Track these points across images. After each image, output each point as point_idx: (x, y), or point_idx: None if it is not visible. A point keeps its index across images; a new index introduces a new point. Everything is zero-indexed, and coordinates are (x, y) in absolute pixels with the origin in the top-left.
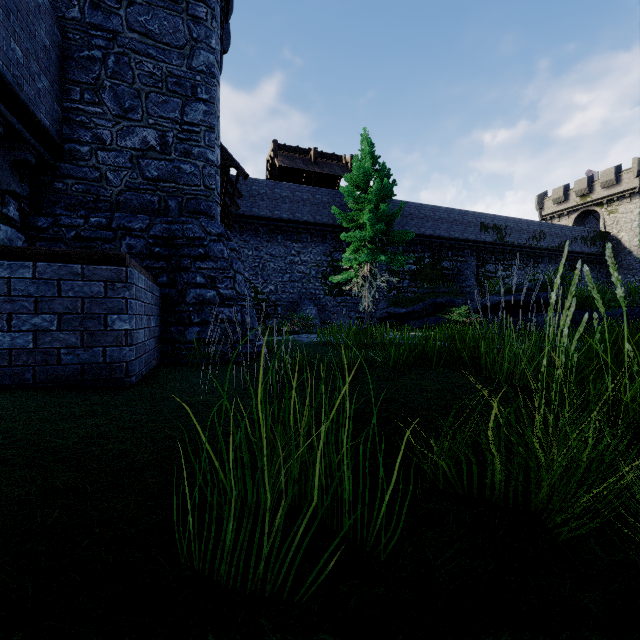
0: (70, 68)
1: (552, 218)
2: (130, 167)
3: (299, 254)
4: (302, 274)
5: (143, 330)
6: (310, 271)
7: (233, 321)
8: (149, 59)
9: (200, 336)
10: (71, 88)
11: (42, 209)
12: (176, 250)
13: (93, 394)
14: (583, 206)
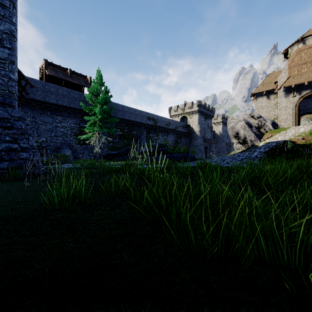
0: None
1: (174, 117)
2: None
3: (61, 122)
4: (62, 133)
5: None
6: (67, 131)
7: (28, 159)
8: None
9: (9, 166)
10: None
11: None
12: None
13: None
14: (183, 114)
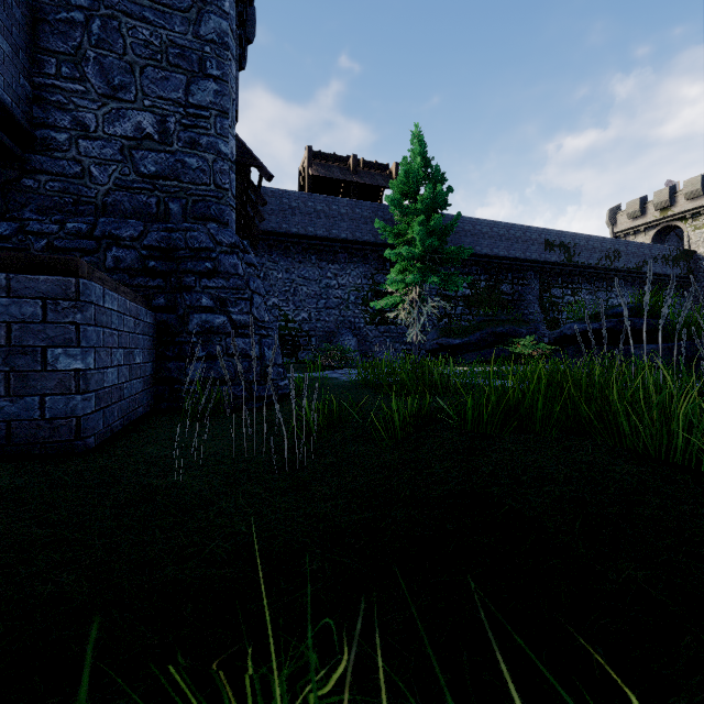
0: (43, 34)
1: (626, 235)
2: (120, 160)
3: (336, 277)
4: (339, 300)
5: (116, 369)
6: (349, 296)
7: (249, 355)
8: (145, 24)
9: (205, 375)
10: (44, 59)
11: (6, 212)
12: (177, 264)
13: (7, 472)
14: (663, 221)
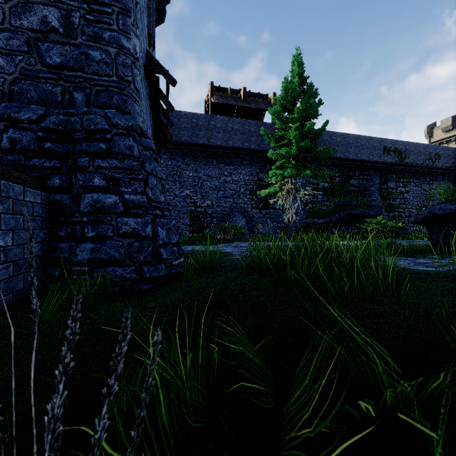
0: None
1: (440, 144)
2: (27, 51)
3: (231, 175)
4: (233, 191)
5: None
6: (240, 189)
7: (140, 235)
8: None
9: (94, 255)
10: None
11: None
12: (73, 146)
13: None
14: None
